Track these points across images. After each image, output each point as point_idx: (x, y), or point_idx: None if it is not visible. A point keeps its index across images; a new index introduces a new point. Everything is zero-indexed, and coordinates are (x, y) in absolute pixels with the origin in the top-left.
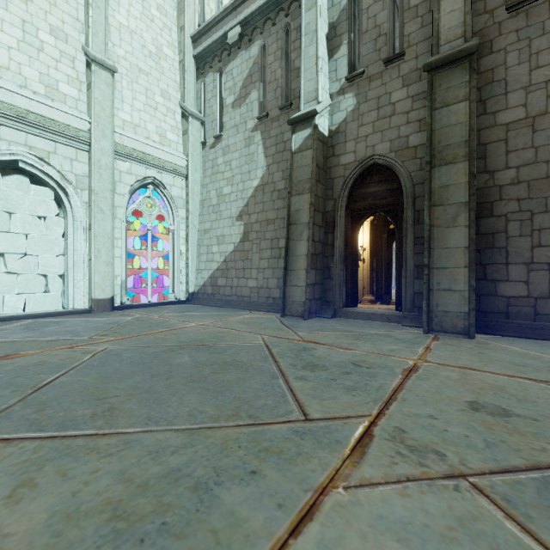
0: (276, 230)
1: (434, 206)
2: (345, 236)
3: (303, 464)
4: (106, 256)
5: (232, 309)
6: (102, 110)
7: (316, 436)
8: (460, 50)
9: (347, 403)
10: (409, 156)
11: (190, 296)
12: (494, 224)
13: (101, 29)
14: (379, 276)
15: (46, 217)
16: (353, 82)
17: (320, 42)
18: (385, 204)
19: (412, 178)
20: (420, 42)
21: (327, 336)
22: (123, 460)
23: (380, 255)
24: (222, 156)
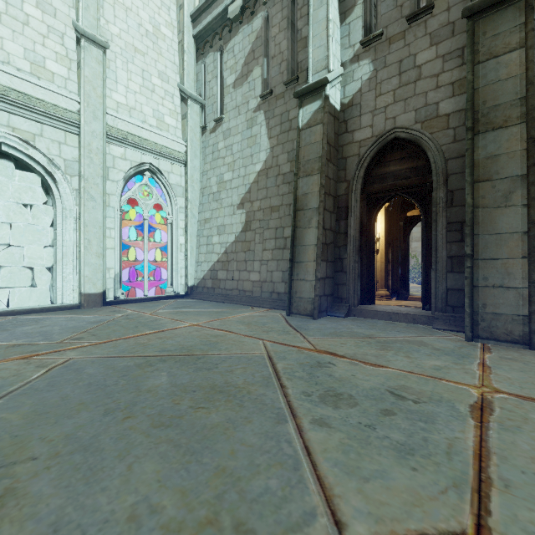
0: (281, 218)
1: (478, 182)
2: (360, 223)
3: None
4: (98, 247)
5: (233, 305)
6: (93, 89)
7: None
8: None
9: (409, 491)
10: (439, 127)
11: (189, 290)
12: None
13: (93, 3)
14: (394, 268)
15: (33, 205)
16: (369, 47)
17: (331, 3)
18: (409, 185)
19: (443, 152)
20: None
21: (345, 343)
22: None
23: (395, 246)
24: (222, 141)
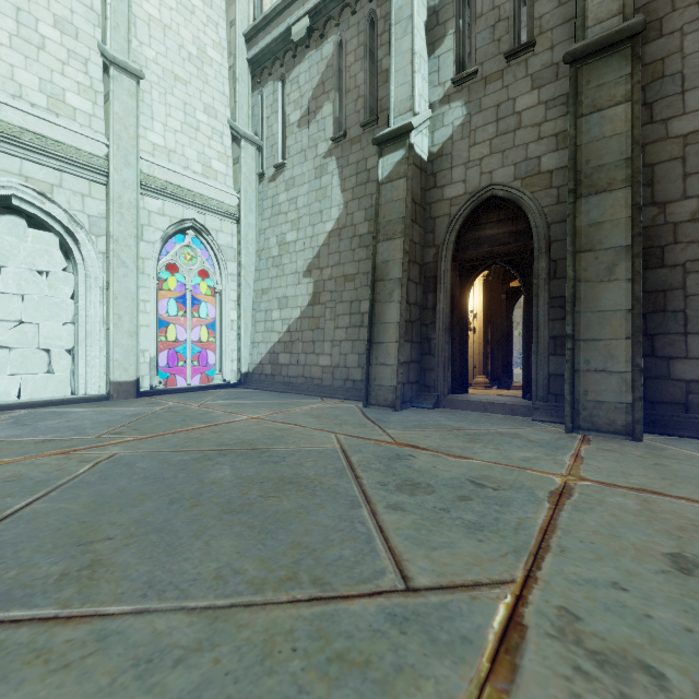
0: (356, 289)
1: (580, 252)
2: (452, 297)
3: (408, 695)
4: (130, 324)
5: (298, 396)
6: (124, 129)
7: (427, 627)
8: (618, 30)
9: (472, 556)
10: (541, 185)
11: (243, 378)
12: (666, 278)
13: (124, 22)
14: (495, 351)
15: (49, 273)
16: (462, 86)
17: (416, 32)
18: (507, 252)
19: (545, 215)
20: (557, 26)
21: (430, 436)
22: (85, 679)
23: (496, 323)
24: (284, 192)
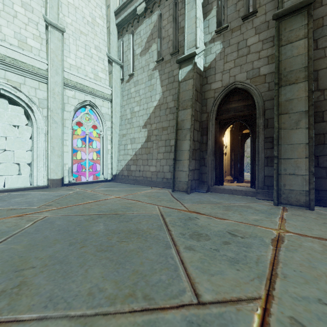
0: (168, 134)
1: (281, 114)
2: (215, 137)
3: None
4: (58, 151)
5: (139, 186)
6: (56, 56)
7: None
8: (301, 2)
9: (234, 280)
10: (260, 82)
11: (113, 177)
12: (325, 127)
13: (55, 4)
14: (235, 164)
15: (19, 126)
16: (220, 34)
17: (198, 7)
18: (243, 115)
19: (262, 96)
20: (268, 3)
21: (205, 207)
22: None
23: (236, 150)
24: (133, 87)
